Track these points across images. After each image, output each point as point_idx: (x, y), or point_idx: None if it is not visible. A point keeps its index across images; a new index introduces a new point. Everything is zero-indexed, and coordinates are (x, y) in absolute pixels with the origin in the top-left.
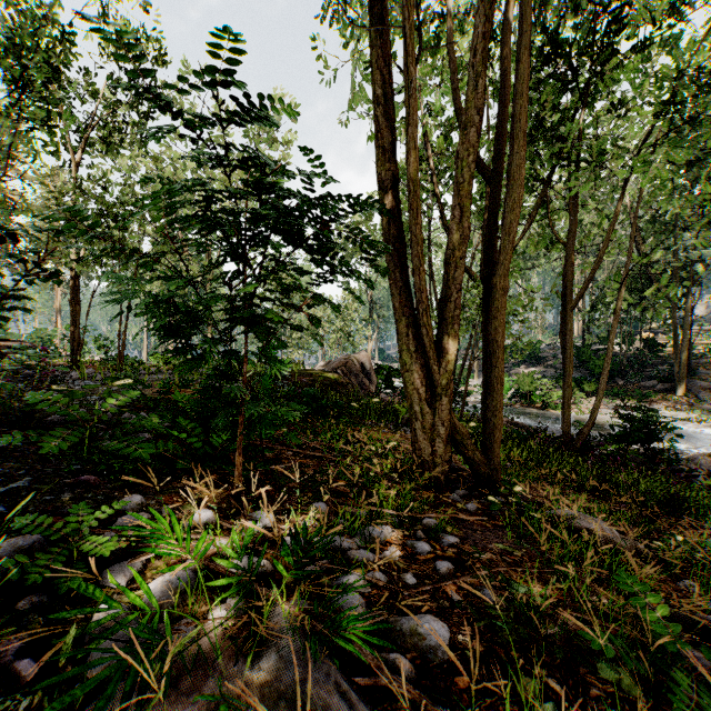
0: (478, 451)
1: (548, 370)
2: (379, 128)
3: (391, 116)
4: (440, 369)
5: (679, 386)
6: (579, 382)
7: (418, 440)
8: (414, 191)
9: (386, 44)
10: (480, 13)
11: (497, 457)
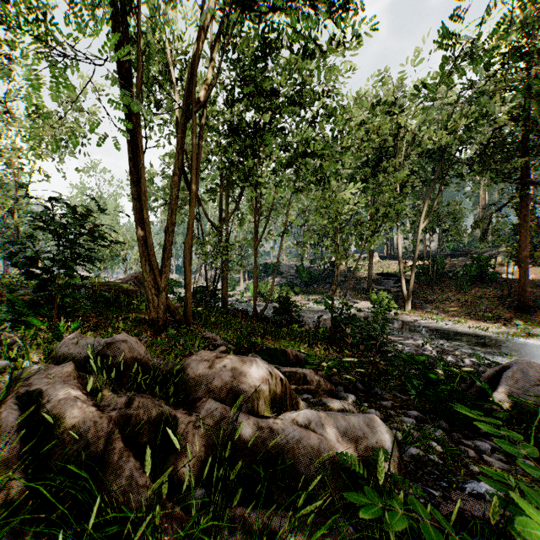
0: (181, 315)
1: (283, 280)
2: (131, 172)
3: (137, 167)
4: (162, 280)
5: (338, 287)
6: (293, 287)
7: (151, 312)
8: (145, 205)
9: (133, 136)
10: (179, 129)
11: (189, 317)
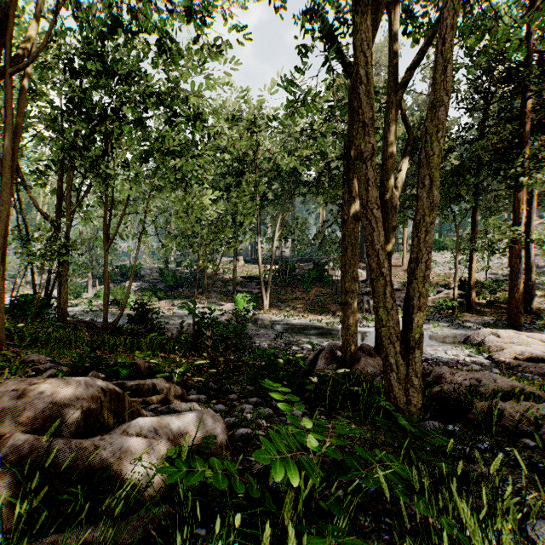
0: None
1: (145, 284)
2: None
3: None
4: None
5: (204, 290)
6: (156, 291)
7: None
8: None
9: None
10: None
11: (1, 338)
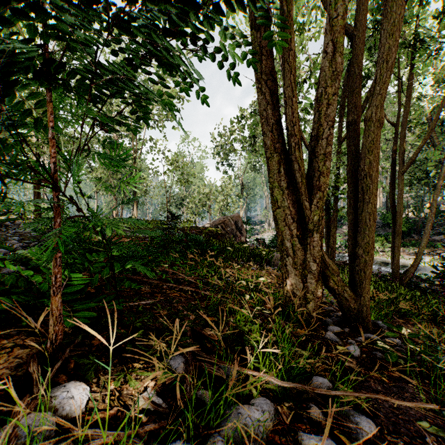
0: (347, 287)
1: None
2: None
3: None
4: (311, 205)
5: None
6: (387, 237)
7: (289, 276)
8: (289, 11)
9: None
10: None
11: (367, 293)
